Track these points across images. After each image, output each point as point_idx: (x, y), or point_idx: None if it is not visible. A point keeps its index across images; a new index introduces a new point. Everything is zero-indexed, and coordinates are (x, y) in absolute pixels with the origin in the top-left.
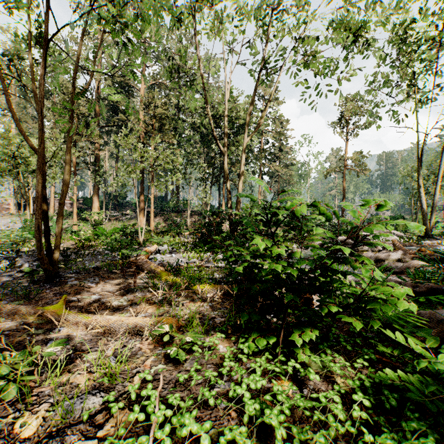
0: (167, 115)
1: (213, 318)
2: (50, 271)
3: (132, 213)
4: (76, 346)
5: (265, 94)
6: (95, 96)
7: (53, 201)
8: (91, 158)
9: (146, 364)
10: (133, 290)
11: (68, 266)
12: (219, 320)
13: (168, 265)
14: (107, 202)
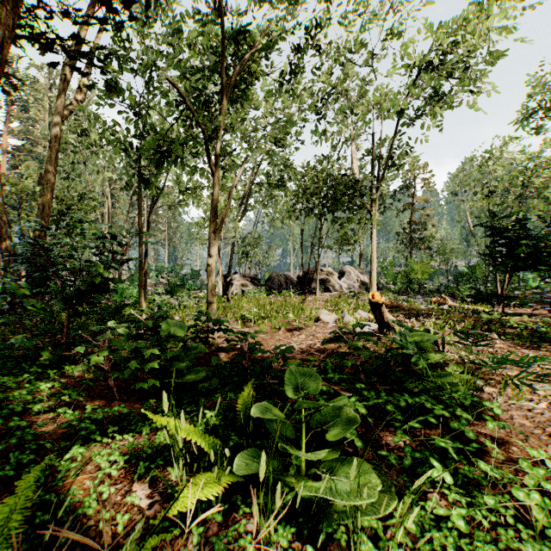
0: None
1: None
2: None
3: None
4: None
5: None
6: None
7: None
8: None
9: None
10: None
11: None
12: None
13: None
14: None
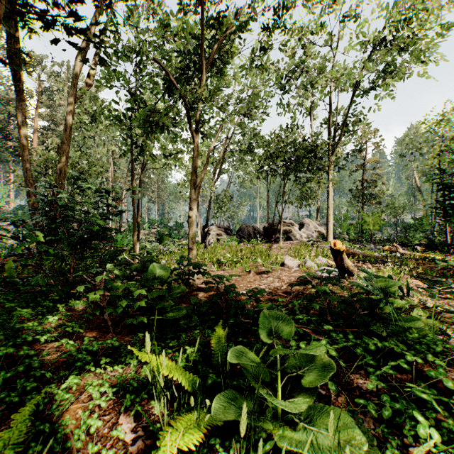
0: None
1: None
2: None
3: None
4: None
5: None
6: None
7: None
8: None
9: None
10: None
11: None
12: None
13: None
14: None
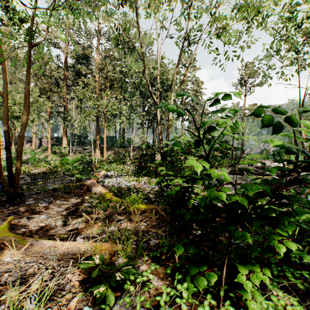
0: (116, 77)
1: (147, 239)
2: (12, 193)
3: (91, 148)
4: (3, 277)
5: (186, 63)
6: (64, 64)
7: (35, 139)
8: (62, 109)
9: (70, 306)
10: (79, 209)
11: (30, 188)
12: (153, 243)
13: (113, 186)
14: (73, 141)
